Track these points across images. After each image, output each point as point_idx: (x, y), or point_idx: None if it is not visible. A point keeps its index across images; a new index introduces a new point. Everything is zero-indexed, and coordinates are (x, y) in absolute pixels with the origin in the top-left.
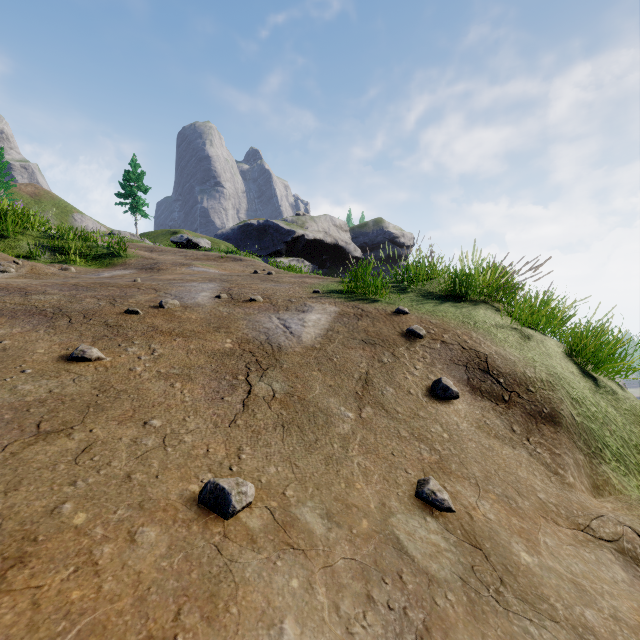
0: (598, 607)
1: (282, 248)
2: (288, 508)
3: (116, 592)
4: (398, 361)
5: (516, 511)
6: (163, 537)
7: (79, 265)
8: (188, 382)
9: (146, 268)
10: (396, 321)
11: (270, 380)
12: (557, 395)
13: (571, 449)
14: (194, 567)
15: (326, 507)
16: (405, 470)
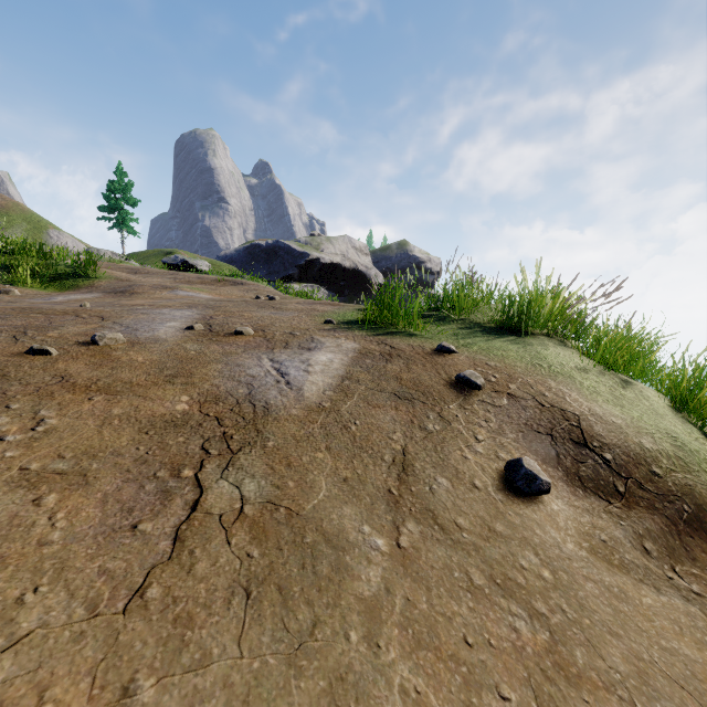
0: None
1: (294, 272)
2: None
3: None
4: (450, 428)
5: None
6: None
7: (31, 287)
8: (76, 490)
9: (116, 291)
10: (440, 363)
11: (240, 474)
12: (699, 484)
13: None
14: None
15: None
16: (497, 689)
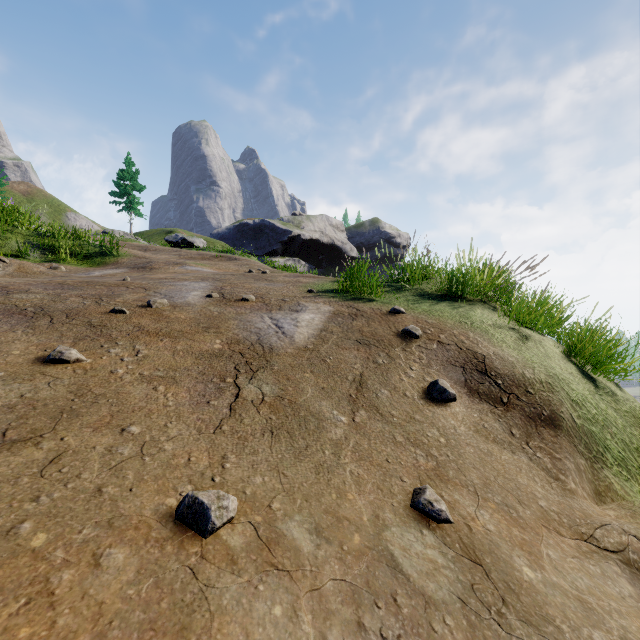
0: (607, 628)
1: (278, 248)
2: (274, 523)
3: (72, 628)
4: (393, 362)
5: (517, 521)
6: (132, 560)
7: (70, 264)
8: (172, 385)
9: (138, 267)
10: (392, 321)
11: (260, 382)
12: (557, 397)
13: (572, 453)
14: (165, 595)
15: (315, 521)
16: (400, 478)
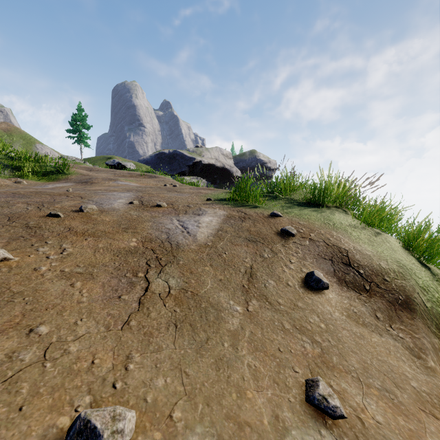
0: None
1: (186, 170)
2: (174, 439)
3: None
4: (276, 256)
5: (399, 408)
6: None
7: (31, 179)
8: (89, 281)
9: (82, 182)
10: (272, 222)
11: (167, 276)
12: (409, 285)
13: (427, 334)
14: None
15: (217, 431)
16: (292, 368)
